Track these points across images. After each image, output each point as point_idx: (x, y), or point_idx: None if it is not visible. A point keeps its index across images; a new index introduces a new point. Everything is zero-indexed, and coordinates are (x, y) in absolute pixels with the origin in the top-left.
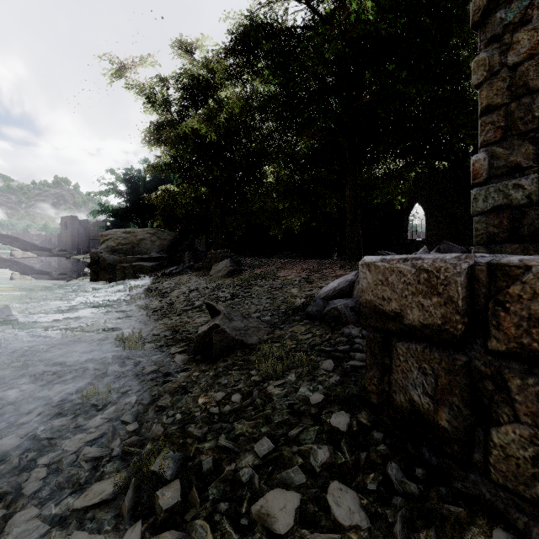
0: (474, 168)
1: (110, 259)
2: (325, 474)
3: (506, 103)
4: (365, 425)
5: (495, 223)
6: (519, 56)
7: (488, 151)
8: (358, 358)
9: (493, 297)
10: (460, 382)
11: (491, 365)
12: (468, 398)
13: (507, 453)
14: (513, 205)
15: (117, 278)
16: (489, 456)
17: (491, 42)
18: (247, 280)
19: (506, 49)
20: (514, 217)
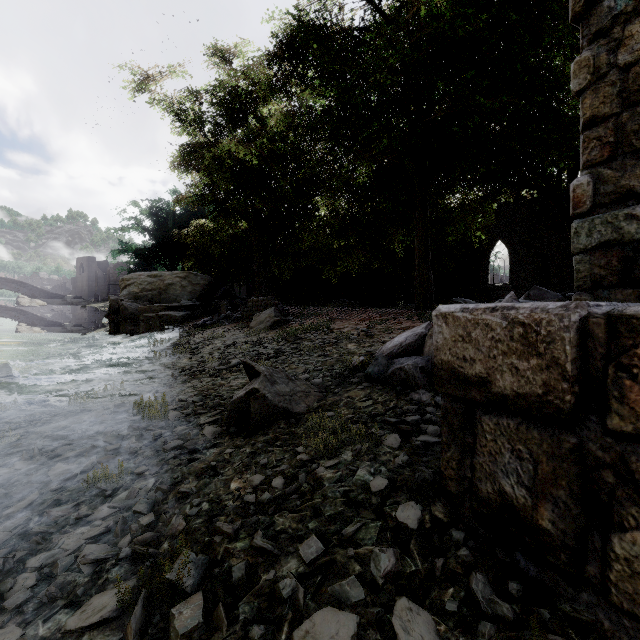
0: (575, 195)
1: (133, 308)
2: (390, 587)
3: (616, 113)
4: (441, 521)
5: (602, 263)
6: (632, 54)
7: (592, 173)
8: (430, 432)
9: (615, 360)
10: (568, 471)
11: (612, 450)
12: (579, 493)
13: (634, 569)
14: (625, 240)
15: (140, 330)
16: (609, 571)
17: (596, 37)
18: (294, 333)
19: (616, 45)
20: (626, 256)
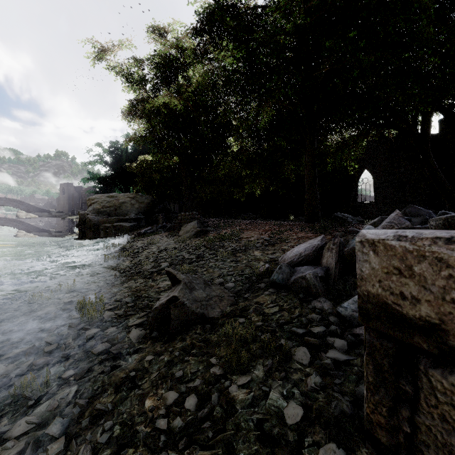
0: None
1: (95, 220)
2: None
3: None
4: None
5: None
6: None
7: None
8: (338, 346)
9: None
10: None
11: None
12: None
13: None
14: None
15: (100, 236)
16: None
17: None
18: (212, 241)
19: None
20: None
